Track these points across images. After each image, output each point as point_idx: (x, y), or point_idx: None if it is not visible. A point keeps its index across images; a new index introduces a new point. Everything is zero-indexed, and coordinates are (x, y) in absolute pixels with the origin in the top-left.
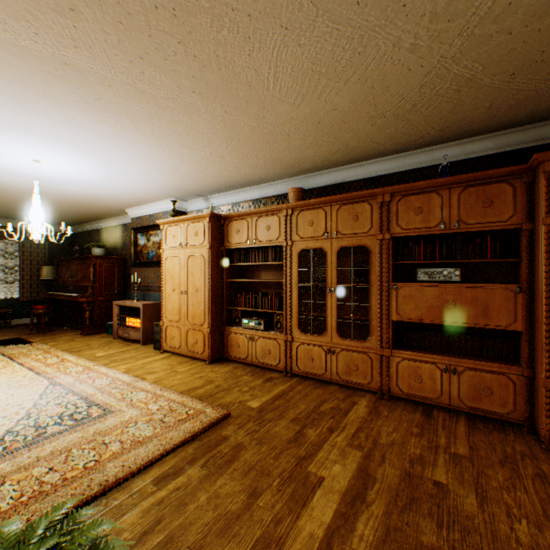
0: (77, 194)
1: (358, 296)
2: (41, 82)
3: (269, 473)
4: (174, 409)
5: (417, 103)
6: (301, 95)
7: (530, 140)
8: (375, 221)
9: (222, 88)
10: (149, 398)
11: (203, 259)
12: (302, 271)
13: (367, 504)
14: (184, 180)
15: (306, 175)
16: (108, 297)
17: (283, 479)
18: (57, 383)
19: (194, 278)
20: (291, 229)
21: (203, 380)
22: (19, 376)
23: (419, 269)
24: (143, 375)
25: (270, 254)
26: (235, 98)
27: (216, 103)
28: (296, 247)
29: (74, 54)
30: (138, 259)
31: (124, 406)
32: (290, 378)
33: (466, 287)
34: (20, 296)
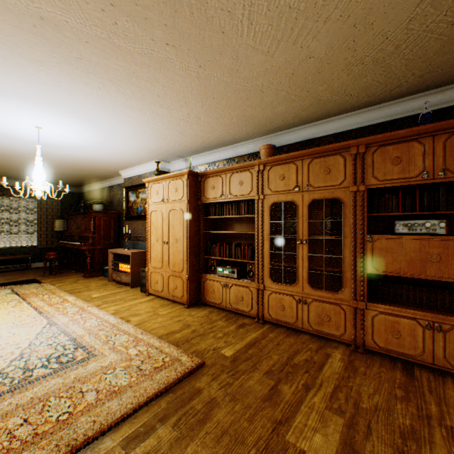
0: (78, 158)
1: (329, 248)
2: (24, 43)
3: (243, 440)
4: (151, 355)
5: (401, 43)
6: (275, 41)
7: None
8: (349, 173)
9: (195, 38)
10: (130, 341)
11: (182, 212)
12: (272, 224)
13: None
14: (165, 142)
15: (276, 133)
16: (105, 246)
17: (258, 450)
18: (53, 323)
19: (174, 230)
20: (263, 184)
21: (181, 324)
22: (24, 315)
23: (398, 221)
24: (128, 317)
25: (242, 208)
26: (208, 49)
27: (190, 56)
28: (268, 200)
29: (47, 5)
30: (129, 214)
31: (106, 349)
32: (262, 325)
33: (453, 240)
34: (38, 244)
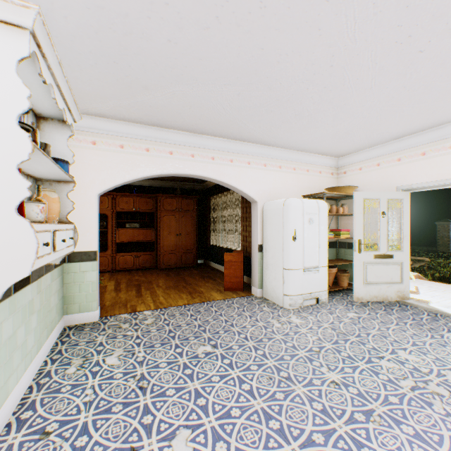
0: None
1: (101, 235)
2: None
3: None
4: None
5: None
6: None
7: (158, 185)
8: (111, 204)
9: None
10: None
11: None
12: None
13: (122, 284)
14: None
15: None
16: None
17: None
18: None
19: None
20: None
21: None
22: None
23: (127, 223)
24: None
25: None
26: None
27: None
28: None
29: None
30: None
31: None
32: None
33: (141, 229)
34: None
